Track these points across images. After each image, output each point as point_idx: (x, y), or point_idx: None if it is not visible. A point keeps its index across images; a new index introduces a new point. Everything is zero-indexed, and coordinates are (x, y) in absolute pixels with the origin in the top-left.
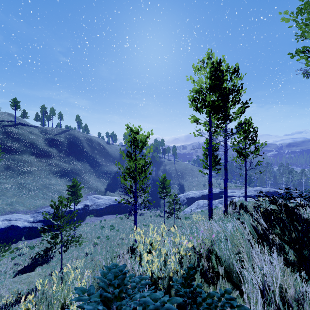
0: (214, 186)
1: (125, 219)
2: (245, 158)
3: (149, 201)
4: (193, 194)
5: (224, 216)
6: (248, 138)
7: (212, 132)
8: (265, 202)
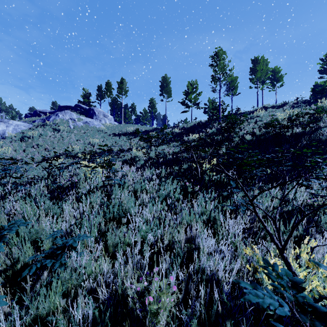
0: None
1: None
2: None
3: None
4: None
5: None
6: None
7: None
8: None
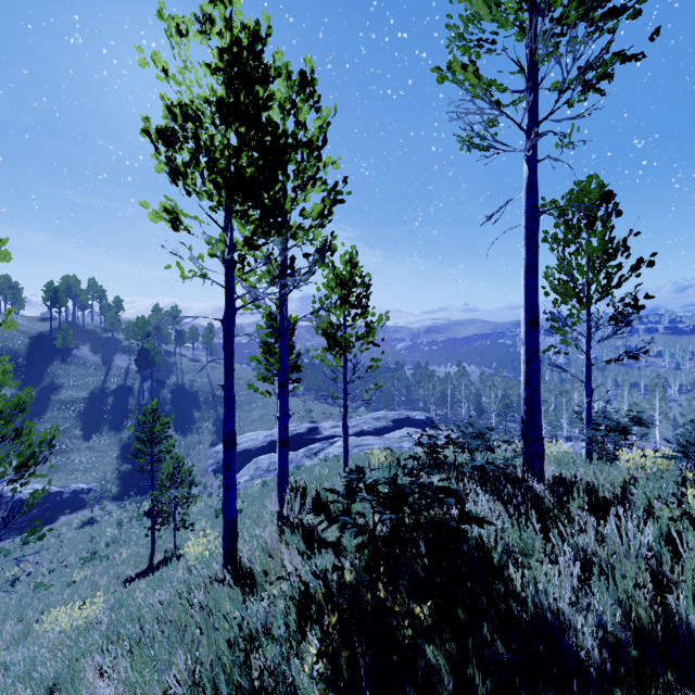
0: (299, 417)
1: (23, 551)
2: (343, 353)
3: (125, 476)
4: (250, 443)
5: (279, 531)
6: (349, 301)
7: (232, 265)
8: (372, 508)
